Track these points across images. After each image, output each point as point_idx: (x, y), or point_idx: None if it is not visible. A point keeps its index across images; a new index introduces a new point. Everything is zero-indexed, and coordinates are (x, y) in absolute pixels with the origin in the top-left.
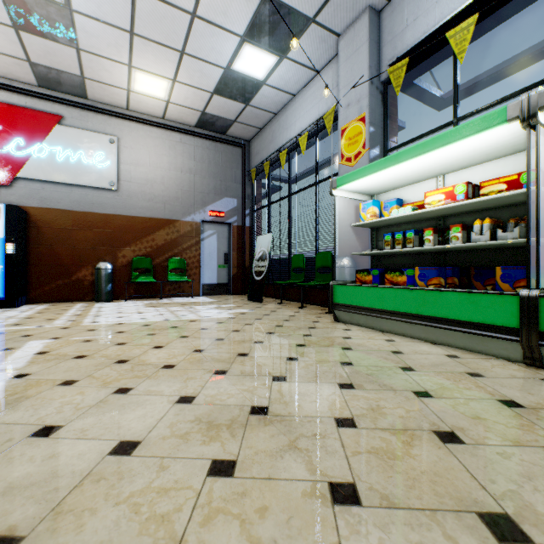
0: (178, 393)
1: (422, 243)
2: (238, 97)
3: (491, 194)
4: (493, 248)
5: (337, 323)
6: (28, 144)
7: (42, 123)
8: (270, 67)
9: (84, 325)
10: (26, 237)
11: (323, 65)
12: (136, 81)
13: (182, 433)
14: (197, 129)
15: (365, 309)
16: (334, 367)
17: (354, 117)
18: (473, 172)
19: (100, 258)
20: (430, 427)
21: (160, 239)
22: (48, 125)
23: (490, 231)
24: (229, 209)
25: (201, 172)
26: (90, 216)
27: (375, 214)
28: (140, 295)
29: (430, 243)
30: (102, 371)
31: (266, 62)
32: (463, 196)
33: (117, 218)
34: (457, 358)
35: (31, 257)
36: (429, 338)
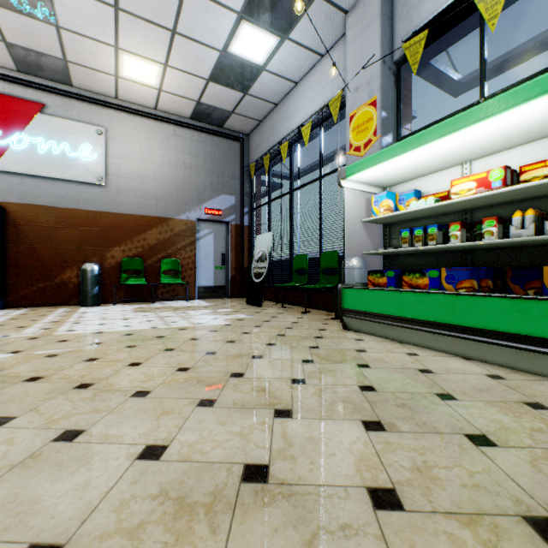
0: (144, 439)
1: (446, 240)
2: (236, 85)
3: (535, 180)
4: (533, 245)
5: (347, 331)
6: (6, 133)
7: (21, 111)
8: (270, 50)
9: (56, 335)
10: (4, 235)
11: (328, 48)
12: (124, 65)
13: (133, 524)
14: (192, 121)
15: (379, 316)
16: (352, 394)
17: (363, 102)
18: (508, 157)
19: (87, 259)
20: (515, 507)
21: (152, 238)
22: (28, 113)
23: (535, 224)
24: (227, 207)
25: (196, 167)
26: (75, 213)
27: (389, 208)
28: (130, 298)
29: (457, 240)
30: (52, 402)
31: (266, 44)
32: (500, 183)
33: (105, 215)
34: (502, 379)
35: (10, 258)
36: (460, 352)
